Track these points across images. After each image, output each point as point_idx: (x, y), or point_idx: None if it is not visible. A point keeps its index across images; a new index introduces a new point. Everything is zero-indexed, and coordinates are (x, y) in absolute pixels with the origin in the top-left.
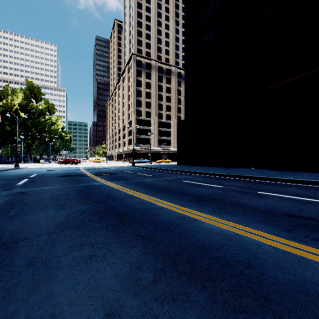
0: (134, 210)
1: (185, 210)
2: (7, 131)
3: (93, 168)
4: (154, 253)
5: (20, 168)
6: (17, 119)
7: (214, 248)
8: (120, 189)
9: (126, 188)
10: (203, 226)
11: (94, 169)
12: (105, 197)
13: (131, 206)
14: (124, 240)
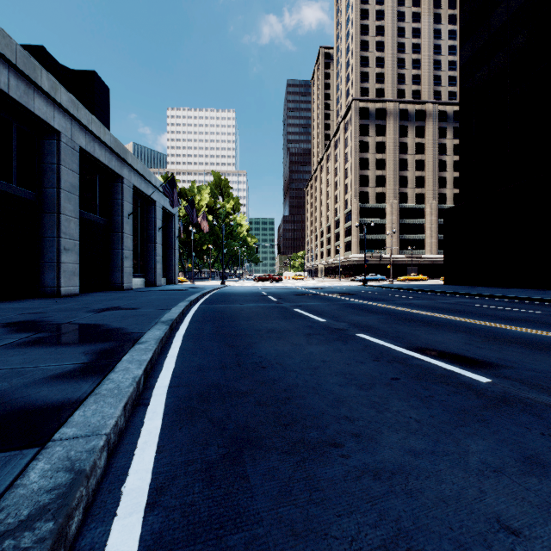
0: (434, 321)
1: (490, 323)
2: (195, 240)
3: (312, 288)
4: (476, 336)
5: (227, 286)
6: (223, 227)
7: (526, 338)
8: (393, 307)
9: (398, 307)
10: (514, 331)
11: (316, 288)
12: (387, 312)
13: (427, 318)
14: (446, 331)
